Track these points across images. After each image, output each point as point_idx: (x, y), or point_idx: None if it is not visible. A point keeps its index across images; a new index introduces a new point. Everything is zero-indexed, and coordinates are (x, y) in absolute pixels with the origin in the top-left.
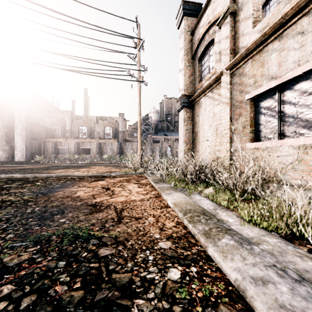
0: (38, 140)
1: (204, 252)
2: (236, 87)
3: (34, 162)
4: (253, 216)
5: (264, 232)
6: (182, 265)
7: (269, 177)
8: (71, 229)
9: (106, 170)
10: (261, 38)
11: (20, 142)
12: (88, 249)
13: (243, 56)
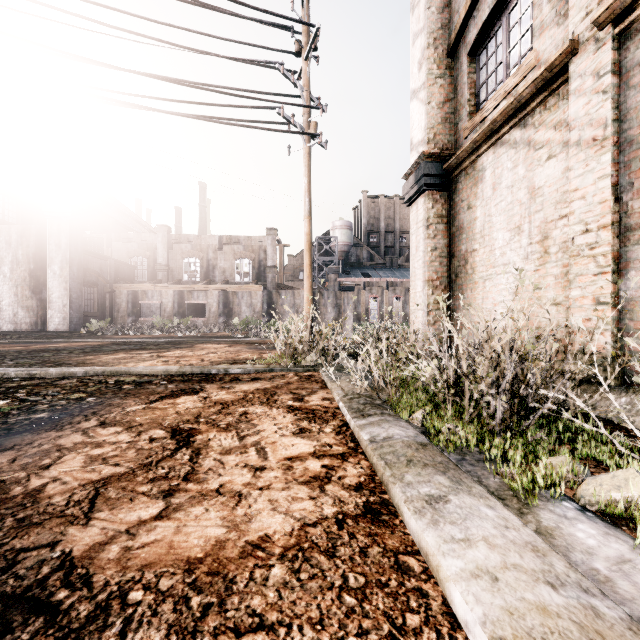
0: (98, 287)
1: None
2: None
3: (87, 333)
4: None
5: None
6: None
7: None
8: None
9: (224, 355)
10: None
11: (58, 291)
12: None
13: None
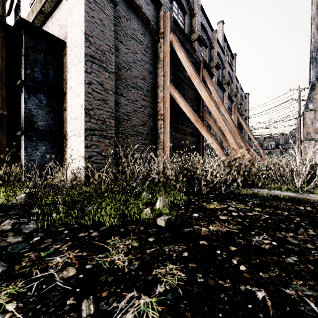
0: None
1: None
2: None
3: None
4: None
5: None
6: None
7: None
8: None
9: None
10: None
11: None
12: None
13: None
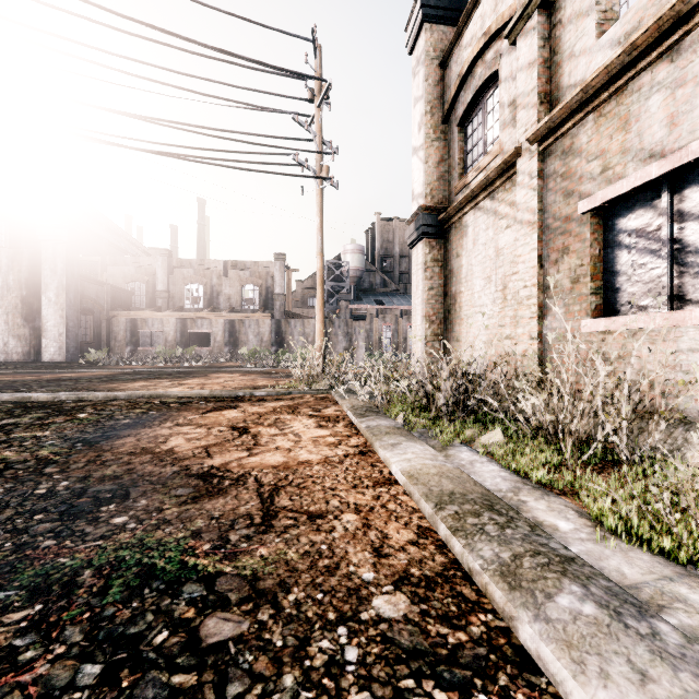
0: (94, 315)
1: (508, 636)
2: (555, 185)
3: (86, 363)
4: (627, 517)
5: (668, 568)
6: (446, 685)
7: (645, 405)
8: (137, 548)
9: (243, 383)
10: (621, 59)
11: (54, 319)
12: (174, 618)
13: (572, 107)
